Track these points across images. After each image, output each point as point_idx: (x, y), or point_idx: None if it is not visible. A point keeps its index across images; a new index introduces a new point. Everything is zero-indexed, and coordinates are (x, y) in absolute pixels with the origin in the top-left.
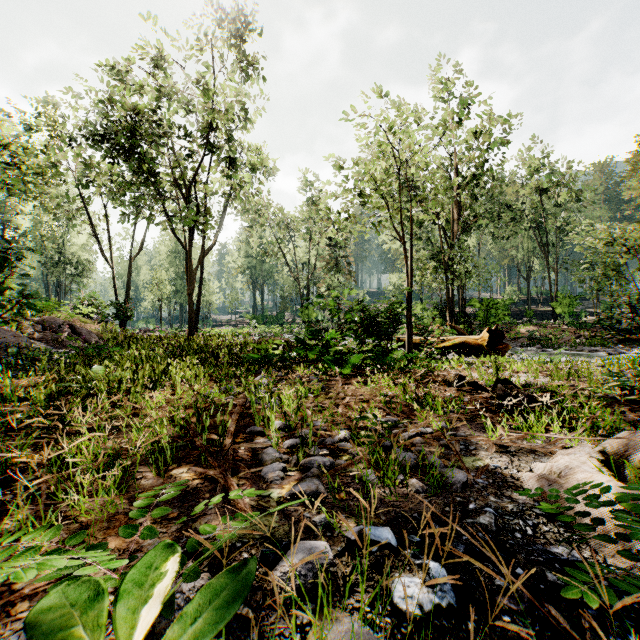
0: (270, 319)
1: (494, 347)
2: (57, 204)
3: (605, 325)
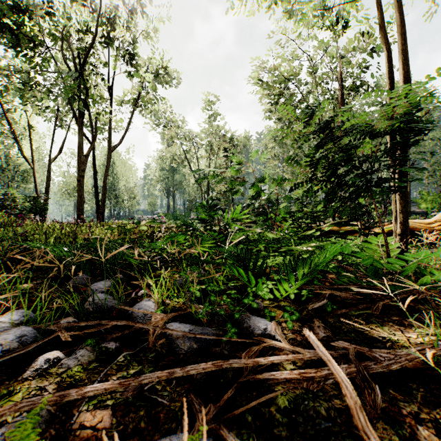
0: (179, 217)
1: None
2: None
3: None
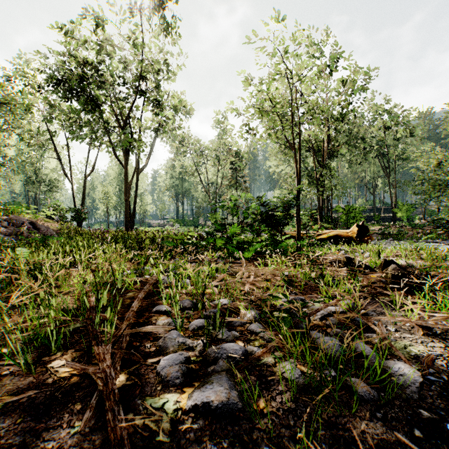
0: (188, 222)
1: (360, 239)
2: (31, 136)
3: (438, 224)
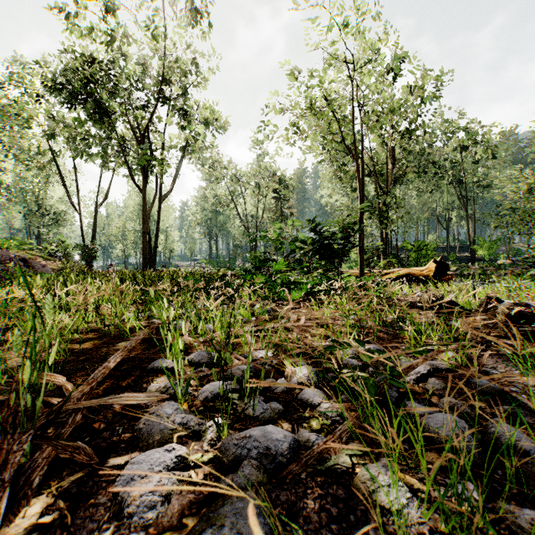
0: (223, 264)
1: (438, 278)
2: (30, 157)
3: (530, 262)
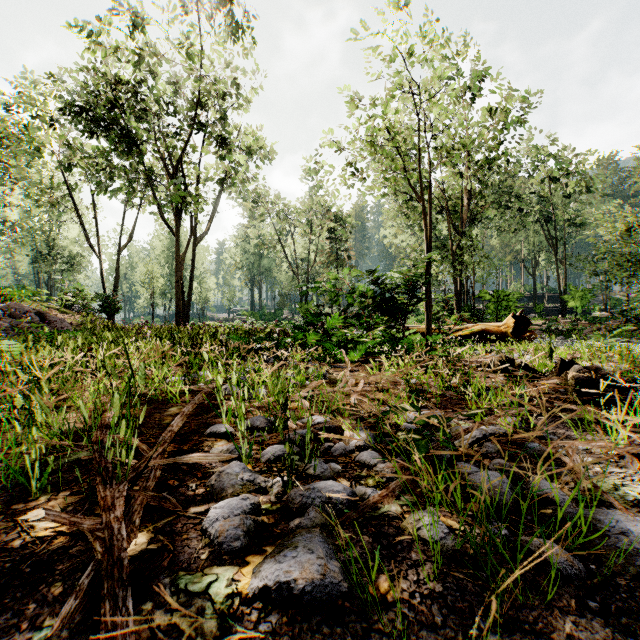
0: (268, 316)
1: (518, 336)
2: (41, 191)
3: (629, 316)
